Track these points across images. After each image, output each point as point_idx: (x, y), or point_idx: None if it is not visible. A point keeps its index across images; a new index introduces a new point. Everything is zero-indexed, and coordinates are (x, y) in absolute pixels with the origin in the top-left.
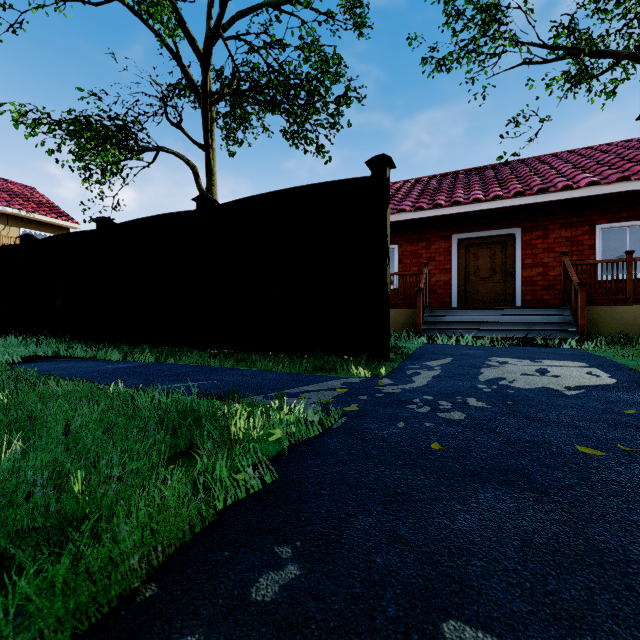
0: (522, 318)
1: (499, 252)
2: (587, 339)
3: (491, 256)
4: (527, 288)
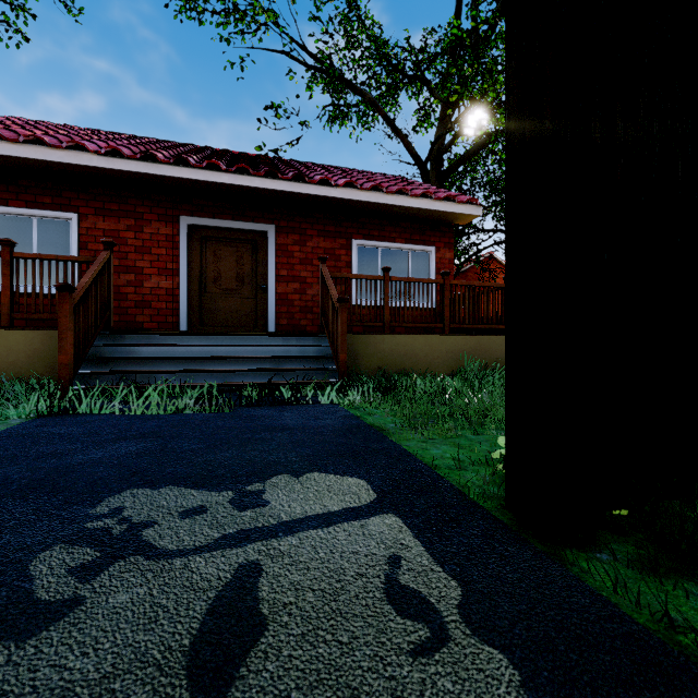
0: (269, 350)
1: (248, 255)
2: (348, 380)
3: (238, 259)
4: (283, 309)
